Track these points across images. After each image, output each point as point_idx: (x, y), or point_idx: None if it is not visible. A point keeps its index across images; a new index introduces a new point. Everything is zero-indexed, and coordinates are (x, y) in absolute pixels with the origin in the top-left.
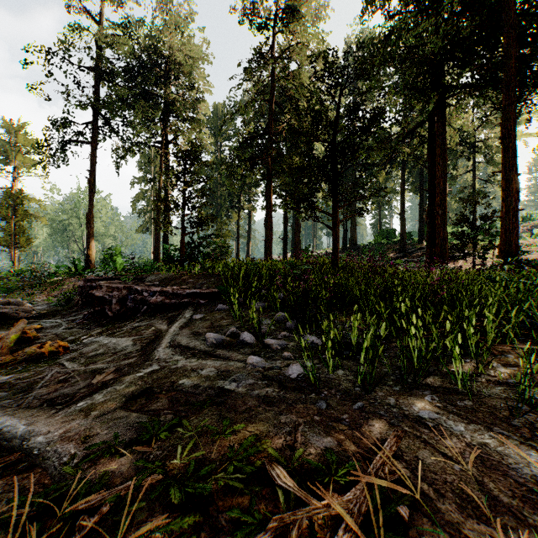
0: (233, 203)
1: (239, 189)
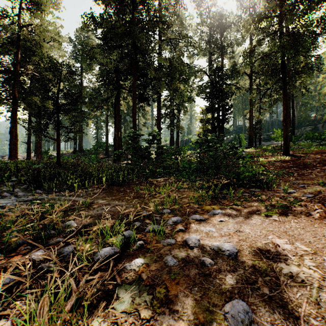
0: None
1: None
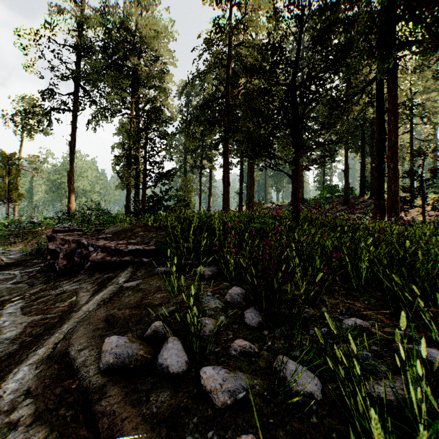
0: (196, 163)
1: (201, 151)
